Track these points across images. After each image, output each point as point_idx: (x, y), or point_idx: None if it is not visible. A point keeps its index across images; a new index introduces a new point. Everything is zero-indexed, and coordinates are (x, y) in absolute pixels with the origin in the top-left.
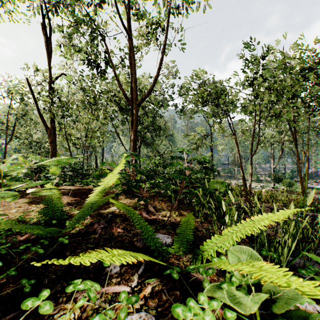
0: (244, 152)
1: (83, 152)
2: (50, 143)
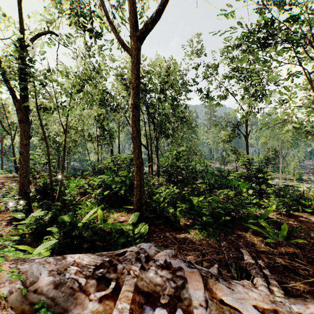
0: (282, 146)
1: (93, 145)
2: (19, 123)
